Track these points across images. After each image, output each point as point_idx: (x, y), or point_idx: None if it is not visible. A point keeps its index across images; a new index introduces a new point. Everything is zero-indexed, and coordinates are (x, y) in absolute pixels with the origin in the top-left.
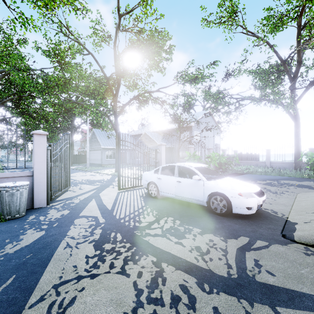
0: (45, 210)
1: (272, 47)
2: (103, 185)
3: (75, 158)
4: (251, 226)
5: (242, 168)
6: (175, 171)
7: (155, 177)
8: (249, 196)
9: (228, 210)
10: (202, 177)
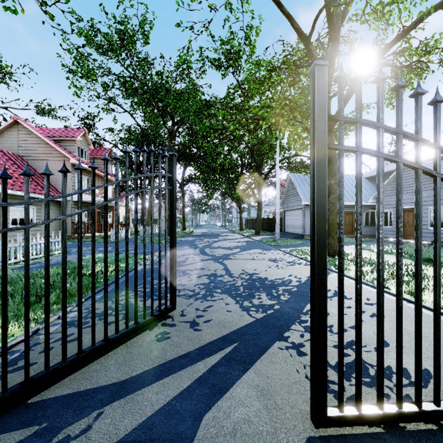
0: None
1: None
2: (273, 314)
3: (266, 224)
4: None
5: None
6: None
7: None
8: None
9: None
10: None
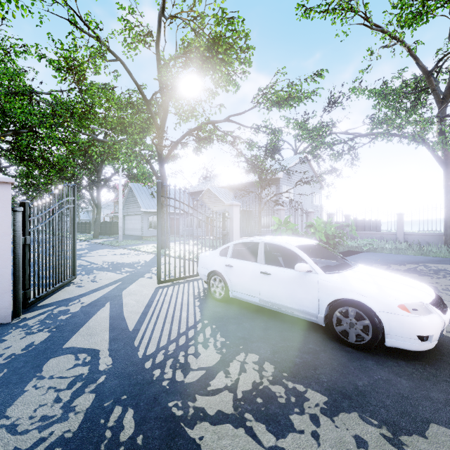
0: (2, 332)
1: (409, 49)
2: (135, 272)
3: (104, 227)
4: (438, 385)
5: (360, 242)
6: (260, 254)
7: (221, 263)
8: (423, 311)
9: (375, 340)
10: (315, 266)
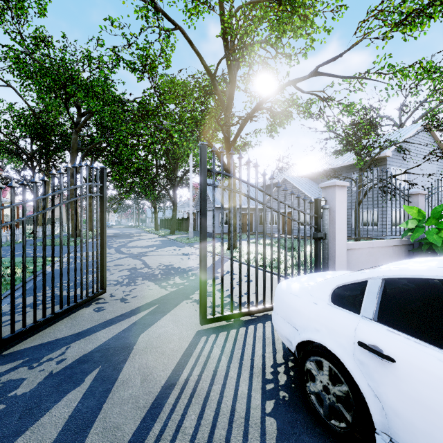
0: None
1: None
2: (183, 287)
3: (181, 223)
4: None
5: None
6: None
7: (340, 331)
8: None
9: None
10: None
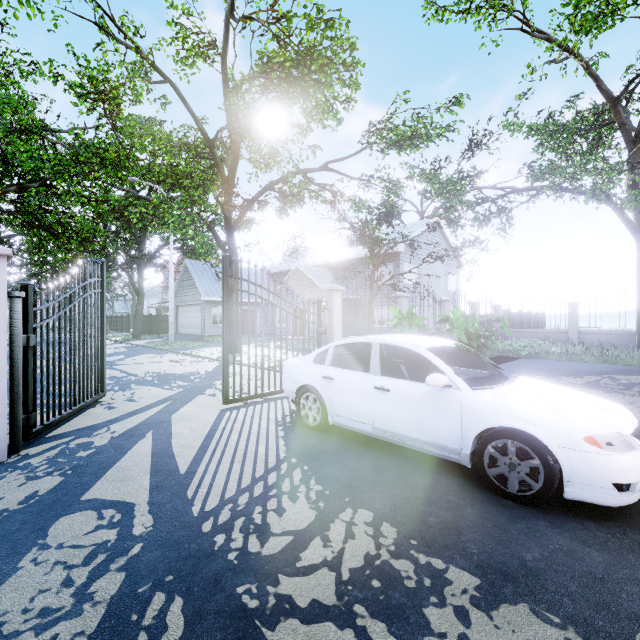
0: None
1: (587, 66)
2: (192, 387)
3: (148, 323)
4: None
5: (516, 344)
6: (373, 360)
7: (316, 375)
8: (621, 446)
9: (548, 490)
10: (456, 378)
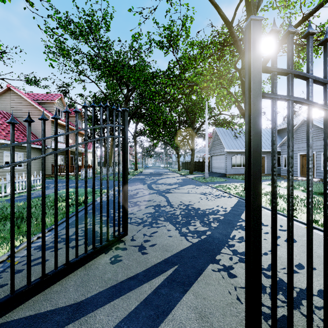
0: None
1: None
2: (206, 239)
3: (197, 165)
4: None
5: None
6: None
7: None
8: None
9: None
10: None
